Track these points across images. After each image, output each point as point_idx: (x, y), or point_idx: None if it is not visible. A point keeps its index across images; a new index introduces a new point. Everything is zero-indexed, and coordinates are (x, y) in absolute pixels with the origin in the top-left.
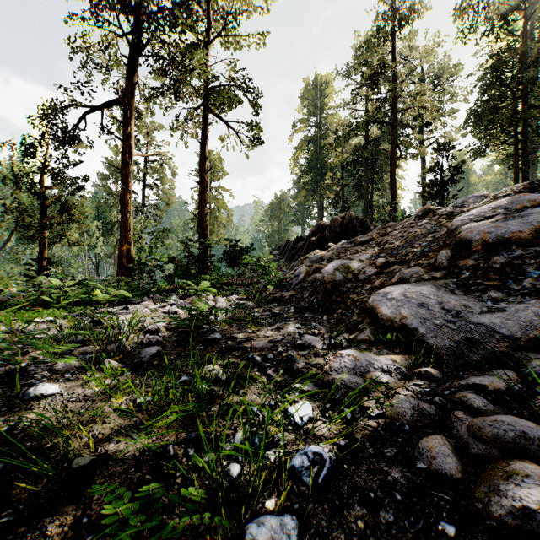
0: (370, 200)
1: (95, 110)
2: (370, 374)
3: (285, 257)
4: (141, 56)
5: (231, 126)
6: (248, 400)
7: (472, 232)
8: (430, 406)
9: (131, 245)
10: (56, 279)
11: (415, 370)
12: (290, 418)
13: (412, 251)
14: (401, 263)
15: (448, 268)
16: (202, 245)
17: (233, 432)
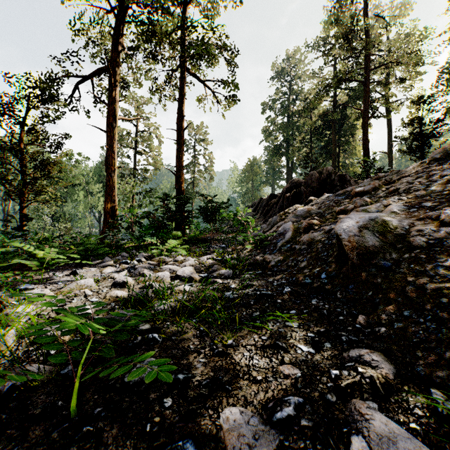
0: (337, 161)
1: (84, 78)
2: None
3: (259, 213)
4: (123, 22)
5: (208, 86)
6: None
7: None
8: None
9: (115, 202)
10: None
11: None
12: None
13: None
14: None
15: None
16: (179, 201)
17: None
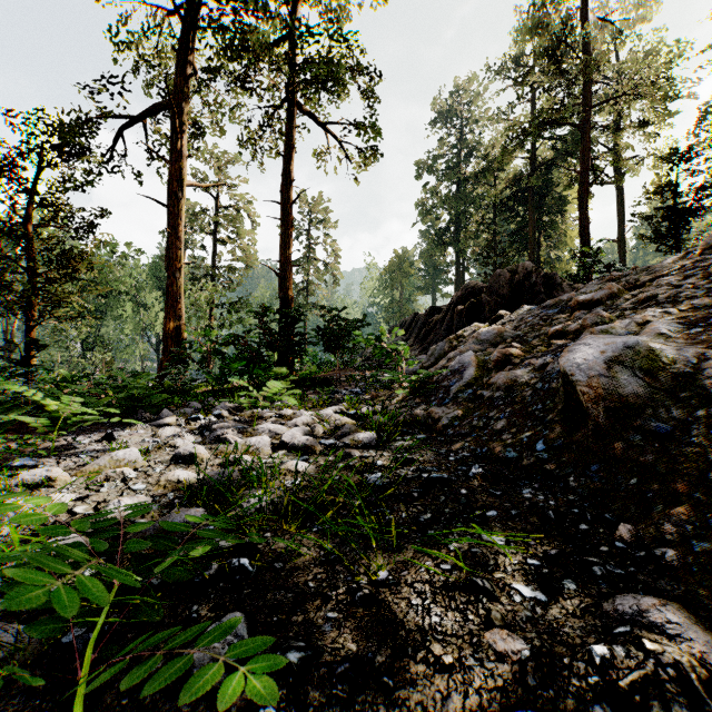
0: (537, 254)
1: (132, 119)
2: None
3: (413, 338)
4: (194, 29)
5: (331, 131)
6: None
7: None
8: None
9: (181, 319)
10: None
11: None
12: None
13: None
14: None
15: None
16: (285, 317)
17: None
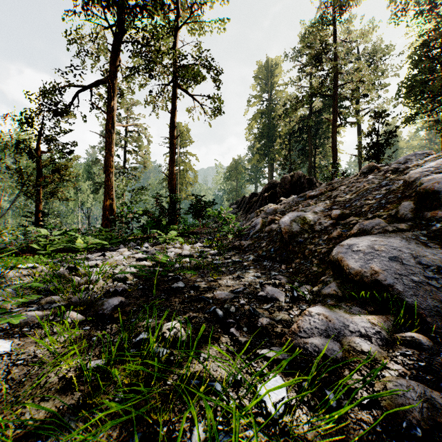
0: (313, 162)
1: (84, 88)
2: (347, 339)
3: (242, 210)
4: (121, 41)
5: (196, 99)
6: (209, 369)
7: (440, 183)
8: (439, 394)
9: (113, 200)
10: (43, 229)
11: (397, 335)
12: (263, 412)
13: (367, 203)
14: (356, 215)
15: (413, 220)
16: (172, 199)
17: (190, 425)
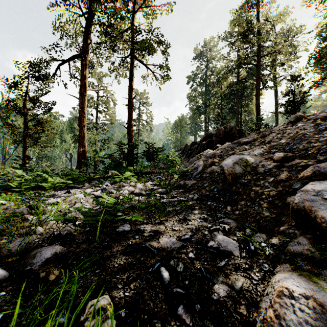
0: (240, 118)
1: (63, 61)
2: None
3: (185, 155)
4: (91, 24)
5: (149, 68)
6: None
7: None
8: None
9: (85, 147)
10: (17, 170)
11: None
12: None
13: (311, 145)
14: (301, 157)
15: None
16: (130, 146)
17: None
